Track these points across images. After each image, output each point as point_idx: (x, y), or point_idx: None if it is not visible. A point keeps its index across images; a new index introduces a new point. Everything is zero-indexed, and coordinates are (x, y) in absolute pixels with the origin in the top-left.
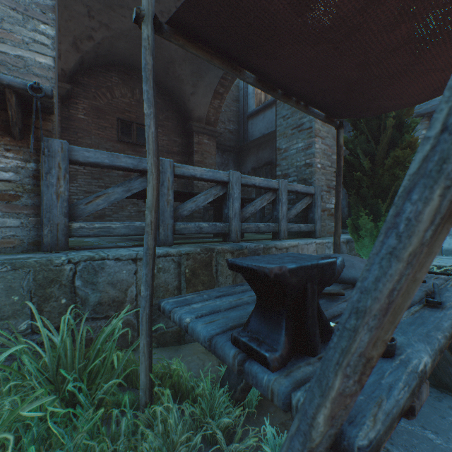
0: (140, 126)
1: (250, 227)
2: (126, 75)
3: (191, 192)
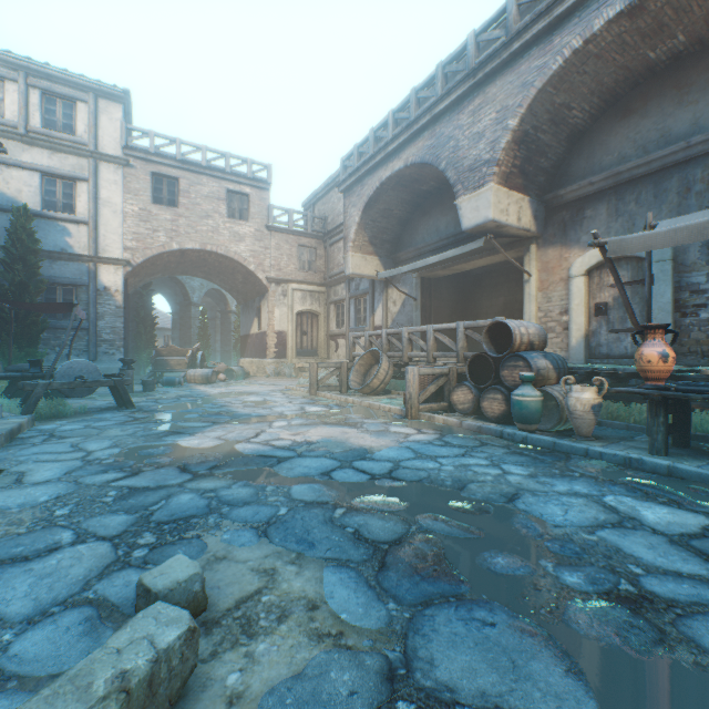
0: None
1: None
2: None
3: None
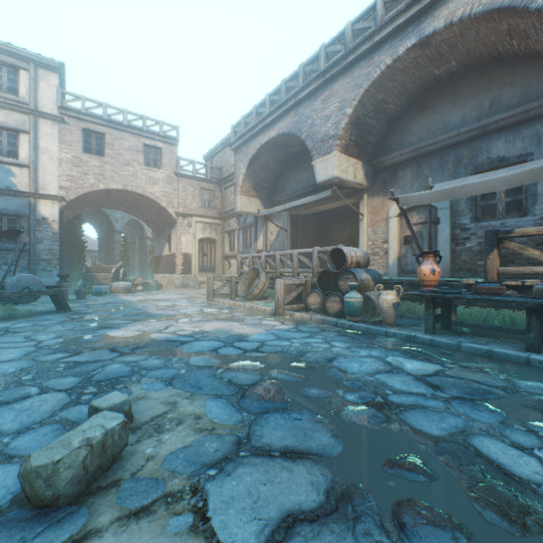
0: None
1: None
2: None
3: None
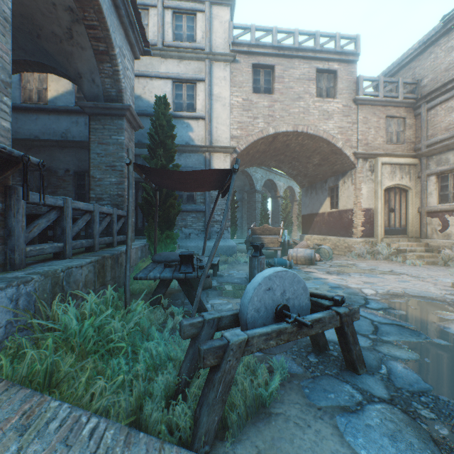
0: None
1: (102, 241)
2: None
3: None
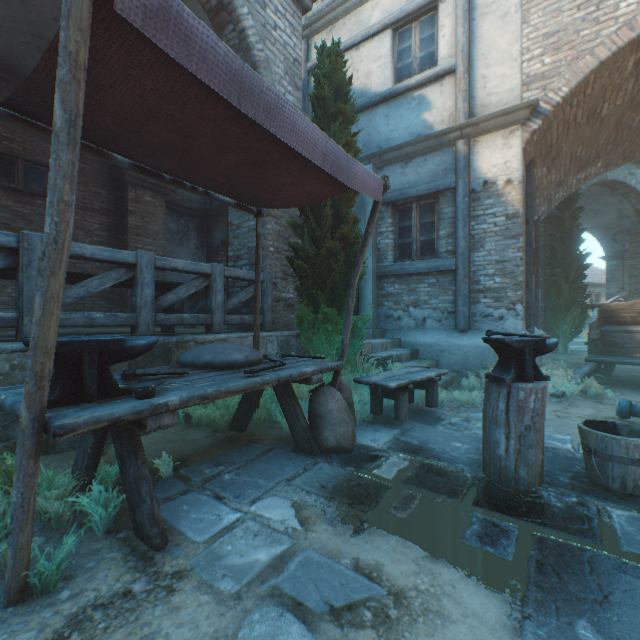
0: (31, 165)
1: (170, 319)
2: (3, 82)
3: (89, 274)
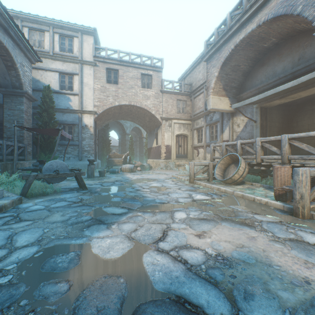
0: None
1: (8, 157)
2: None
3: None
